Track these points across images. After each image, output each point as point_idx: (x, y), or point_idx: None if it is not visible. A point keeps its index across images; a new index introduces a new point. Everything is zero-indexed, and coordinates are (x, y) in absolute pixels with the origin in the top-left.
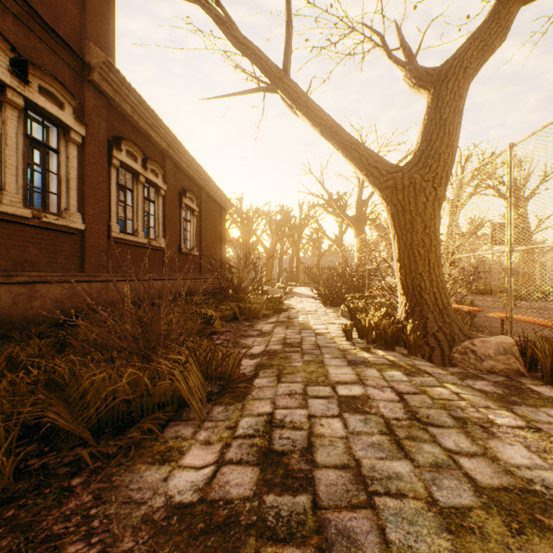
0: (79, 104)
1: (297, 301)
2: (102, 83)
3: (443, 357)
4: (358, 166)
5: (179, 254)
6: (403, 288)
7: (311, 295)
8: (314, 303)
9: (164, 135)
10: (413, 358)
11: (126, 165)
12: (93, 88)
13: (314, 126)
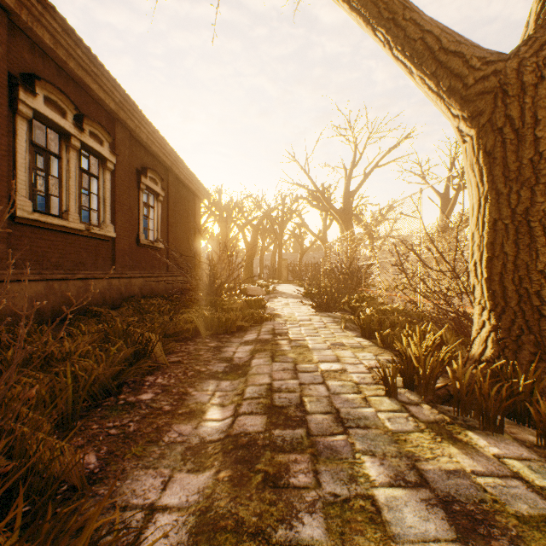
0: None
1: (282, 303)
2: None
3: None
4: (416, 57)
5: (137, 246)
6: (491, 297)
7: (297, 295)
8: (303, 306)
9: (110, 89)
10: None
11: (46, 118)
12: None
13: None
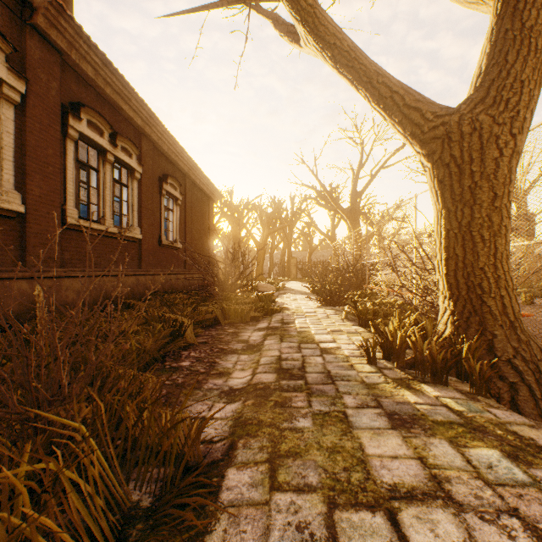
0: (14, 50)
1: (291, 298)
2: (50, 31)
3: (537, 402)
4: (387, 109)
5: (159, 246)
6: (449, 288)
7: (305, 292)
8: (310, 301)
9: (138, 108)
10: (484, 401)
11: (88, 138)
12: (39, 37)
13: (323, 51)
